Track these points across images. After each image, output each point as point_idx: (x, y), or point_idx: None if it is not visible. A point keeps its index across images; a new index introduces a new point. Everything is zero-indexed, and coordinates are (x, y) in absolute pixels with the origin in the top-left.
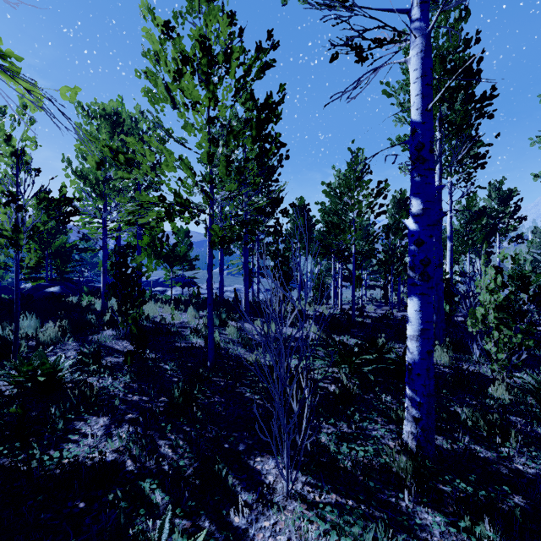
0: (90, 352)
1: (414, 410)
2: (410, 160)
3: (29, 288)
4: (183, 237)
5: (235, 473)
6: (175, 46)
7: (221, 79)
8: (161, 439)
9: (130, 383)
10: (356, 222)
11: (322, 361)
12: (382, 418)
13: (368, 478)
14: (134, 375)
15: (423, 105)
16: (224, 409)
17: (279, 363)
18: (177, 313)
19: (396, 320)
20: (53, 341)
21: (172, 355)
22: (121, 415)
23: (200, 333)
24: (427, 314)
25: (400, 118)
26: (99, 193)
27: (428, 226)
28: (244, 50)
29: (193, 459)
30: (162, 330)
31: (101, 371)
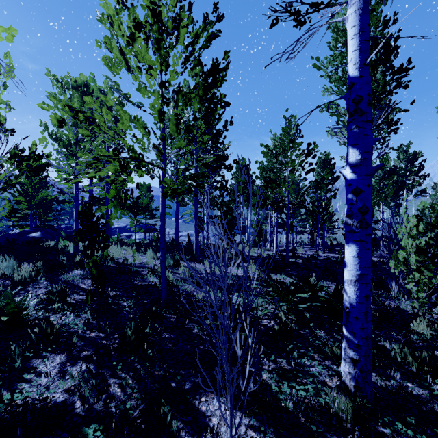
0: (57, 291)
1: (352, 351)
2: (349, 112)
3: (14, 234)
4: (145, 191)
5: (180, 415)
6: (129, 15)
7: (171, 45)
8: (112, 378)
9: (90, 319)
10: (289, 178)
11: (262, 299)
12: (318, 353)
13: (310, 420)
14: (94, 312)
15: (361, 60)
16: (173, 345)
17: (223, 309)
18: (139, 254)
19: (323, 260)
20: (27, 281)
21: (130, 293)
22: (77, 352)
23: (157, 272)
24: (364, 259)
25: (327, 89)
26: (71, 153)
27: (366, 176)
28: (193, 20)
29: (140, 400)
30: (124, 270)
31: (65, 308)
